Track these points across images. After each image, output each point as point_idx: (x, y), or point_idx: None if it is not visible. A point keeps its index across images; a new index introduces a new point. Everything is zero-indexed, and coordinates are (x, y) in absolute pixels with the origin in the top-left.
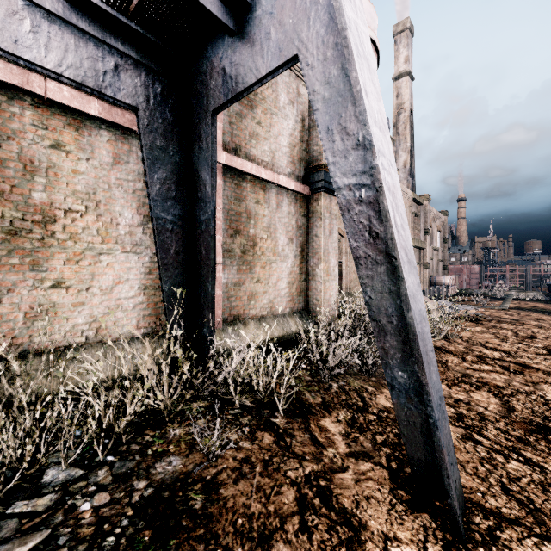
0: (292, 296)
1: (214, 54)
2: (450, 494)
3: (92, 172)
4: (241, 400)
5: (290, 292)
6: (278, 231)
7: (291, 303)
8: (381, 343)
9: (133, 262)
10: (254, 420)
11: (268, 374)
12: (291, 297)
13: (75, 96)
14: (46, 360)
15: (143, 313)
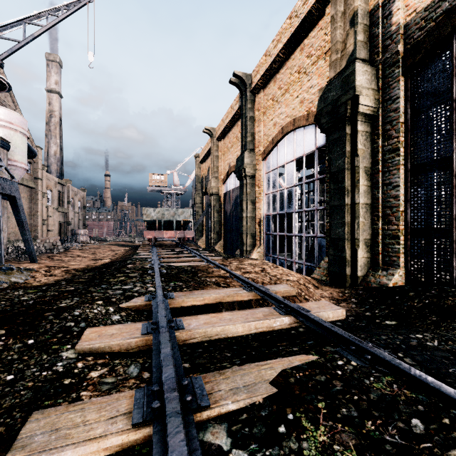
0: None
1: None
2: (34, 257)
3: None
4: None
5: None
6: None
7: None
8: (24, 242)
9: None
10: None
11: None
12: None
13: None
14: None
15: None
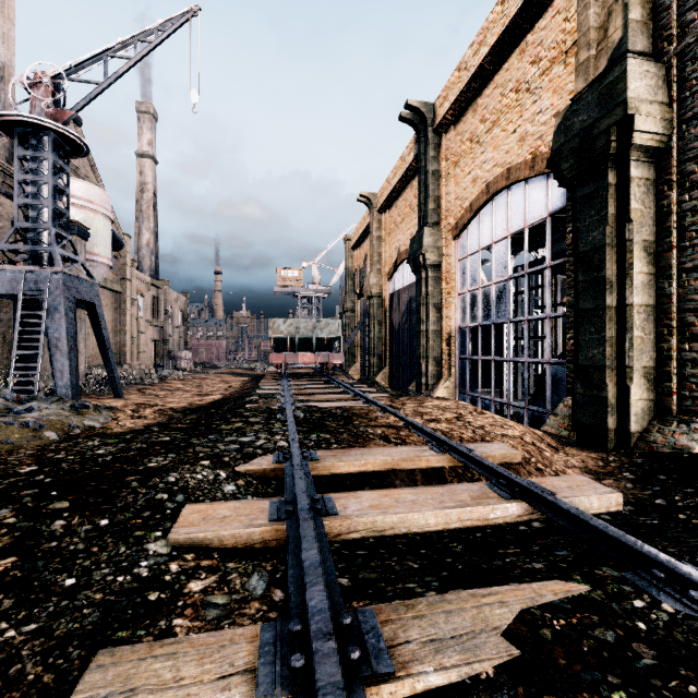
0: None
1: None
2: (119, 391)
3: None
4: None
5: None
6: None
7: None
8: (107, 369)
9: None
10: None
11: None
12: None
13: None
14: None
15: None
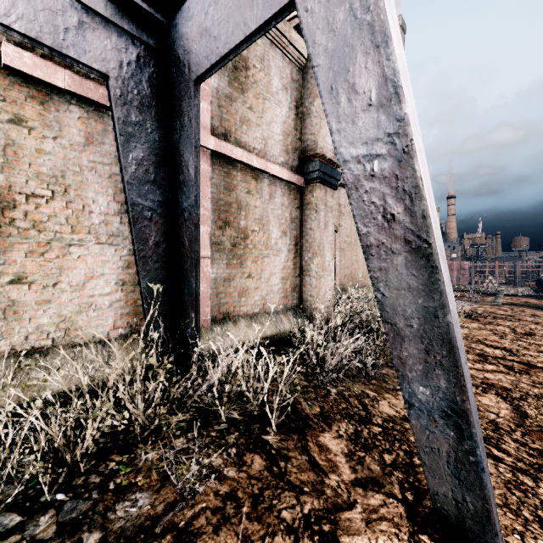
0: (285, 292)
1: (196, 12)
2: None
3: (60, 153)
4: (228, 412)
5: (283, 288)
6: (271, 223)
7: (284, 299)
8: (397, 351)
9: (109, 254)
10: (242, 438)
11: (259, 378)
12: (284, 293)
13: (38, 64)
14: (2, 367)
15: (120, 312)
